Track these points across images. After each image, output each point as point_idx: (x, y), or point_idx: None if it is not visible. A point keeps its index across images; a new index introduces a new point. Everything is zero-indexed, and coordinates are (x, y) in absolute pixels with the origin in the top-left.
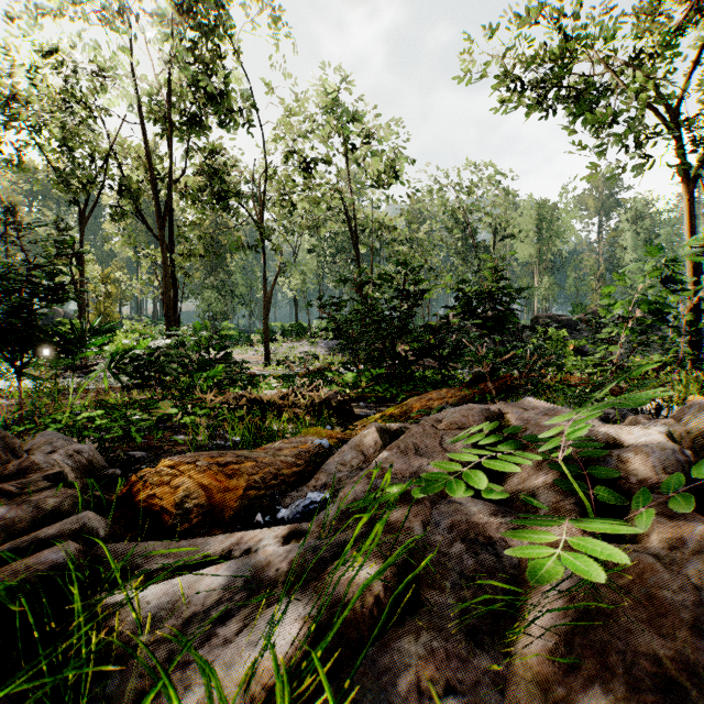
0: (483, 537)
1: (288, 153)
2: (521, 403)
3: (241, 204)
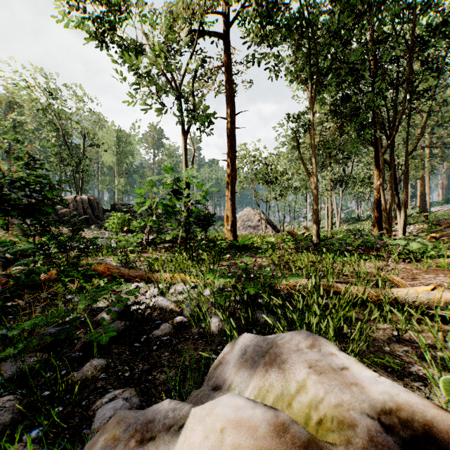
0: None
1: None
2: None
3: None
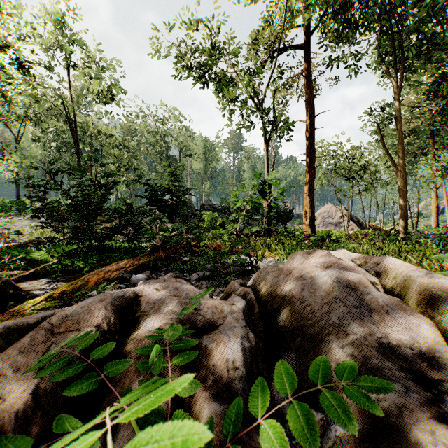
0: None
1: (1, 46)
2: (160, 281)
3: None
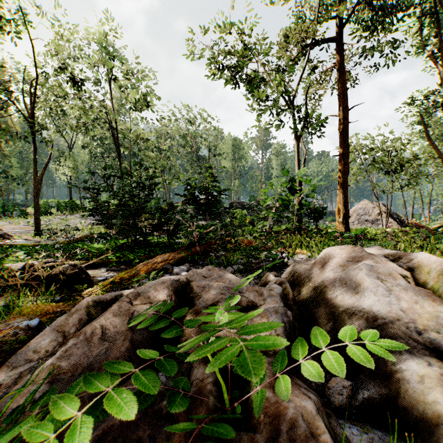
0: (131, 441)
1: (59, 68)
2: (205, 270)
3: (9, 99)
